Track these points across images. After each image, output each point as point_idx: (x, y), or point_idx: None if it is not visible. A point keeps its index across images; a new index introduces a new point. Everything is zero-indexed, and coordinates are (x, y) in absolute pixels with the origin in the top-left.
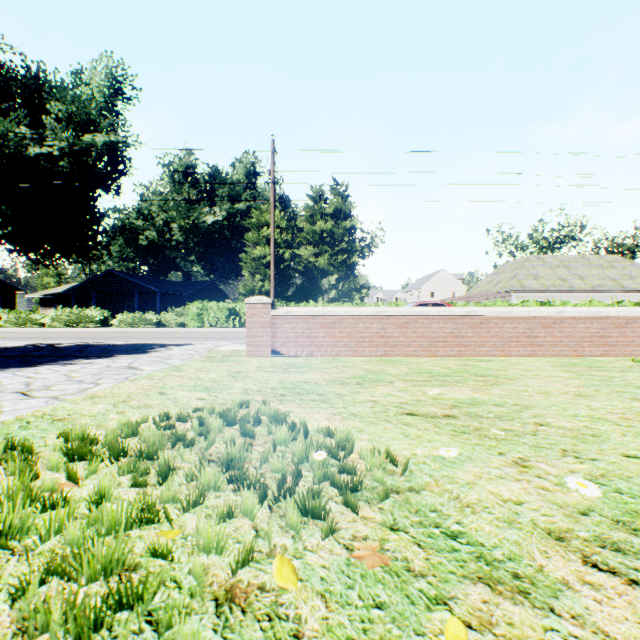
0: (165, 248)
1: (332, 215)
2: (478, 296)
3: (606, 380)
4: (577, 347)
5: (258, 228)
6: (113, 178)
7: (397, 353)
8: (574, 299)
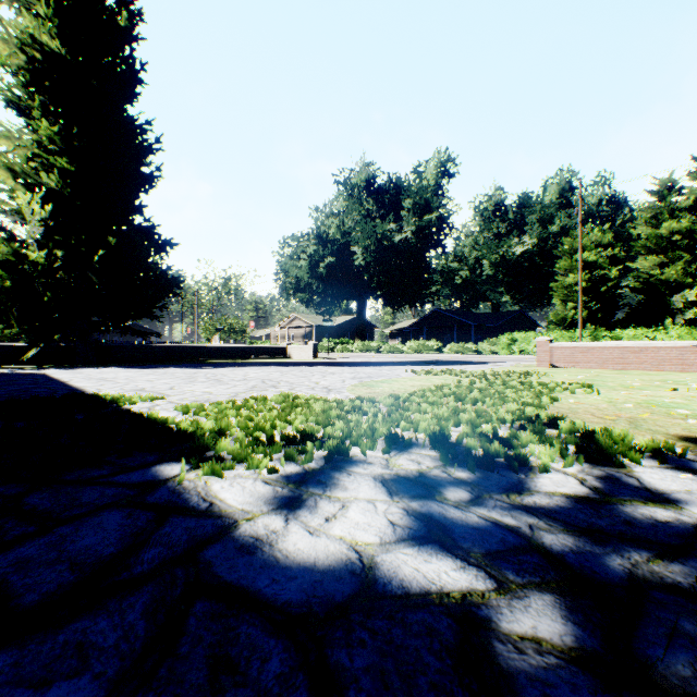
0: (475, 283)
1: (690, 208)
2: None
3: None
4: None
5: (569, 254)
6: (440, 240)
7: (631, 368)
8: None
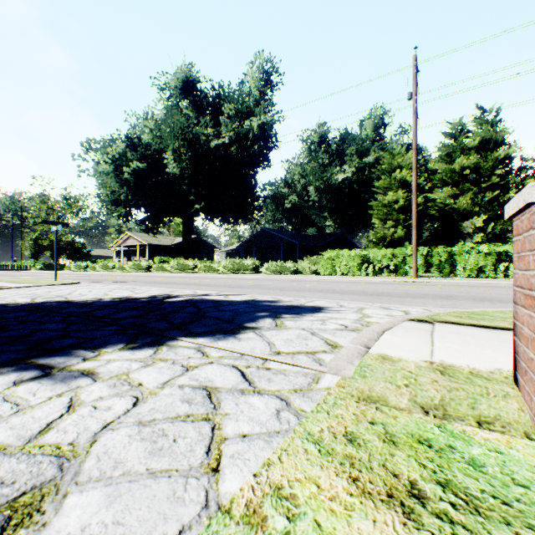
0: (303, 208)
1: (476, 148)
2: None
3: None
4: None
5: (389, 173)
6: (264, 154)
7: None
8: None
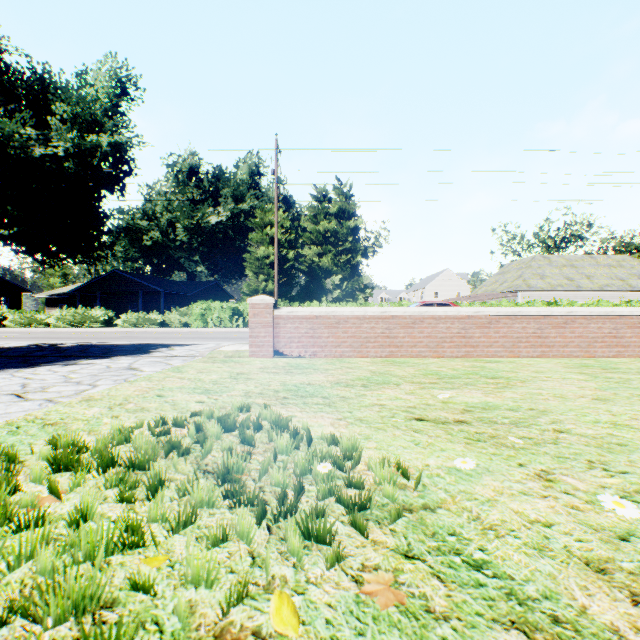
0: (169, 248)
1: (336, 215)
2: (483, 296)
3: (623, 383)
4: (589, 348)
5: (262, 228)
6: (117, 178)
7: (403, 354)
8: (581, 299)
